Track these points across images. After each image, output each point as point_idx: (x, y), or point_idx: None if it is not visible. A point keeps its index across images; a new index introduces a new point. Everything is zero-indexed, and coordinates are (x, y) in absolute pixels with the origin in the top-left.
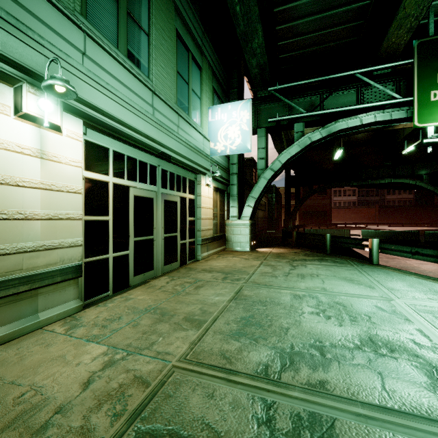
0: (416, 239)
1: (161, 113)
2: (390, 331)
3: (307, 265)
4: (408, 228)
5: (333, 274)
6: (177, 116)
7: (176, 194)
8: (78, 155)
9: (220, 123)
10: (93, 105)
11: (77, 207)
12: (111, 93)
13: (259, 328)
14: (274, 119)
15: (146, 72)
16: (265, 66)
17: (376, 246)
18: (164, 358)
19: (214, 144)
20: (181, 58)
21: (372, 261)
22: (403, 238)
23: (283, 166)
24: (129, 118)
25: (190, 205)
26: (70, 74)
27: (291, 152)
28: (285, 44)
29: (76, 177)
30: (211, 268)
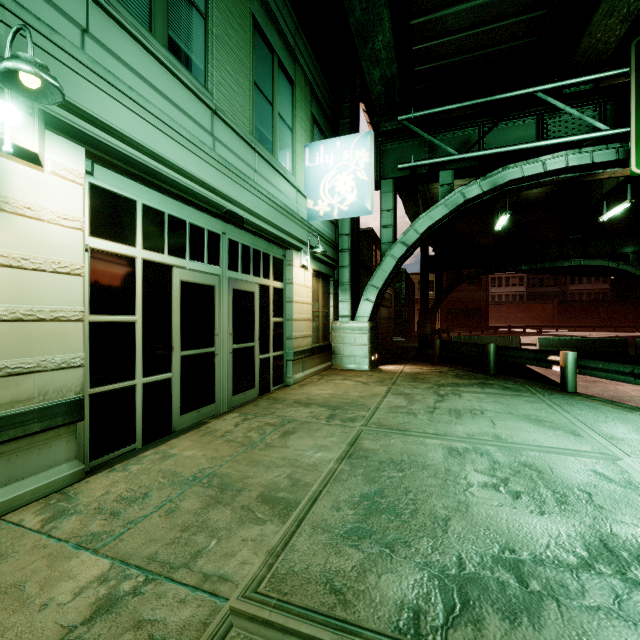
0: (622, 351)
1: (226, 147)
2: (635, 526)
3: (462, 393)
4: (603, 333)
5: (507, 410)
6: (254, 153)
7: (252, 279)
8: (75, 207)
9: (323, 169)
10: (103, 123)
11: (74, 300)
12: (138, 105)
13: (395, 519)
14: (407, 165)
15: (201, 77)
16: (393, 80)
17: (573, 363)
18: (215, 590)
19: (314, 203)
20: (260, 62)
21: (566, 387)
22: (602, 349)
23: (421, 238)
24: (171, 151)
25: (276, 298)
26: (59, 63)
27: (433, 216)
28: (424, 48)
29: (71, 247)
30: (309, 399)
